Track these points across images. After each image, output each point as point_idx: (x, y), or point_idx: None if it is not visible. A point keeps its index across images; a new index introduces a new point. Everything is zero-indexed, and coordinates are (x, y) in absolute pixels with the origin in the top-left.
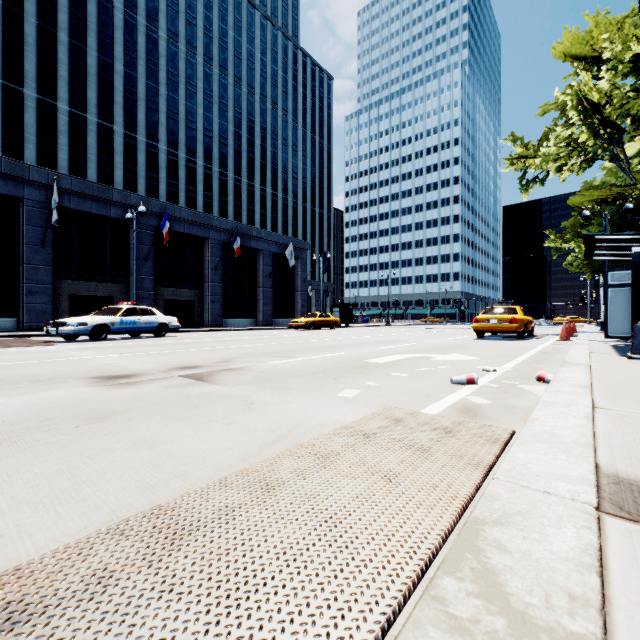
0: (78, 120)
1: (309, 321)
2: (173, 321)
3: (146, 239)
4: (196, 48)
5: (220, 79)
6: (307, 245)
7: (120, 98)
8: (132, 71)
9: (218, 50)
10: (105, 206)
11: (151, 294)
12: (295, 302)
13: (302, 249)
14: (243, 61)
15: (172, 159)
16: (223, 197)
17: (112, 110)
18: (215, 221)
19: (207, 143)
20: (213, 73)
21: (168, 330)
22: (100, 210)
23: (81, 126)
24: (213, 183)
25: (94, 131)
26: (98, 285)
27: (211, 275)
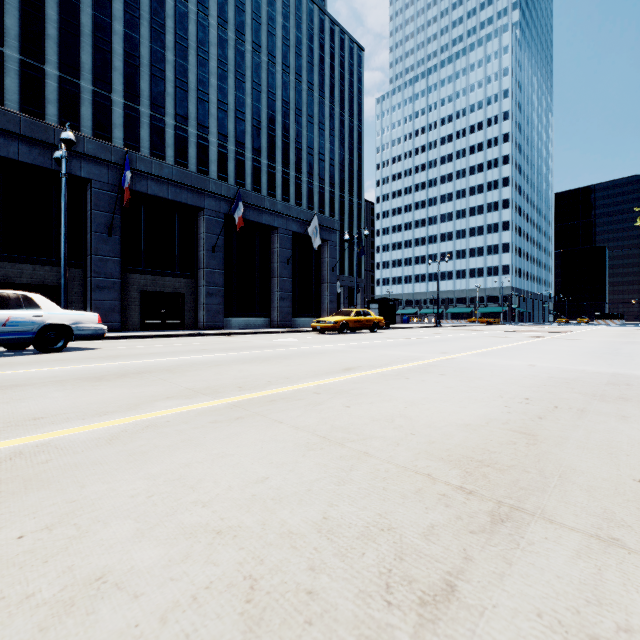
0: (69, 87)
1: (341, 321)
2: (86, 320)
3: (109, 204)
4: (208, 9)
5: (236, 45)
6: (336, 224)
7: (119, 63)
8: (134, 32)
9: (234, 12)
10: (42, 152)
11: (117, 282)
12: (321, 297)
13: (330, 229)
14: (263, 26)
15: (181, 135)
16: (240, 180)
17: (110, 76)
18: (212, 185)
19: (221, 118)
20: (228, 38)
21: (73, 338)
22: (34, 158)
23: (73, 94)
24: (228, 164)
25: (89, 100)
26: (37, 269)
27: (207, 258)
